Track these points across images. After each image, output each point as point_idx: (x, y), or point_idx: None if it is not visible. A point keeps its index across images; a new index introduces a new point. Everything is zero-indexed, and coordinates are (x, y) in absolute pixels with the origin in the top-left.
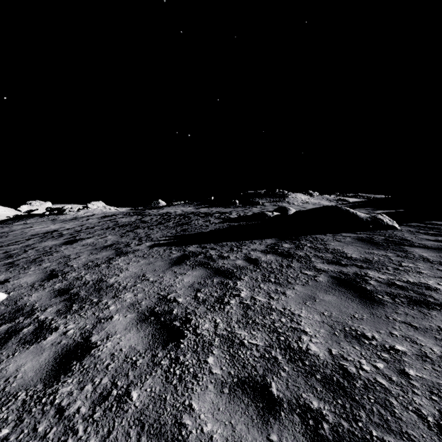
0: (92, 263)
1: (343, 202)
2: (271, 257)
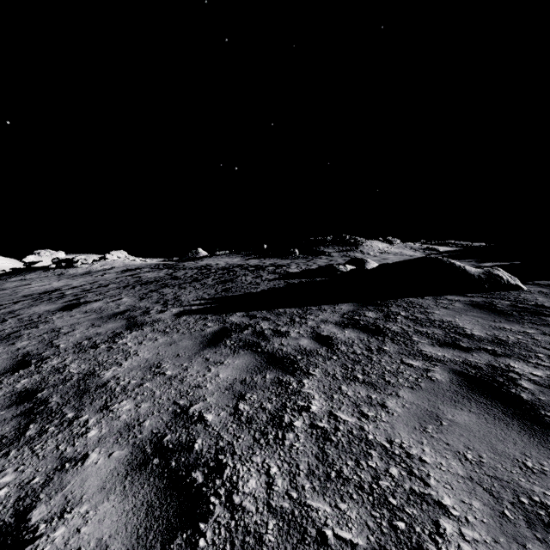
0: (88, 342)
1: (432, 251)
2: (351, 333)
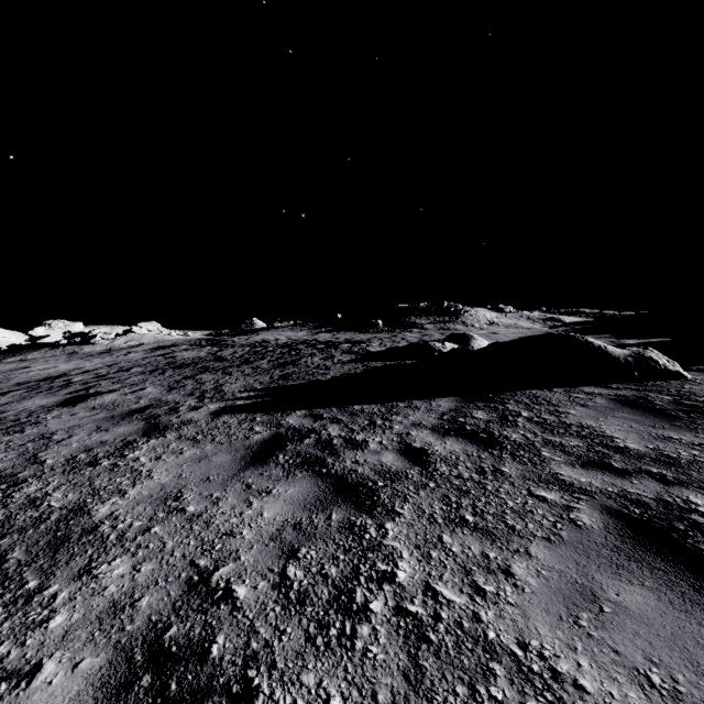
0: (86, 455)
1: (555, 322)
2: (454, 445)
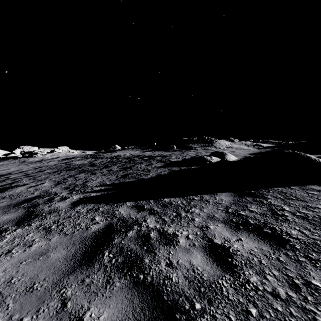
0: None
1: (259, 146)
2: (248, 242)
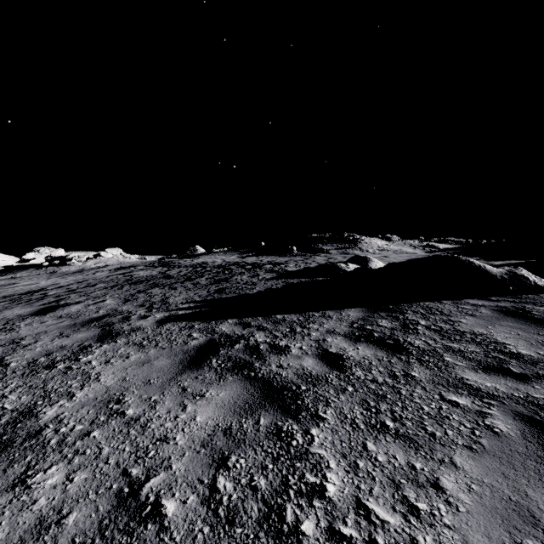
0: (45, 359)
1: (432, 248)
2: (365, 350)
